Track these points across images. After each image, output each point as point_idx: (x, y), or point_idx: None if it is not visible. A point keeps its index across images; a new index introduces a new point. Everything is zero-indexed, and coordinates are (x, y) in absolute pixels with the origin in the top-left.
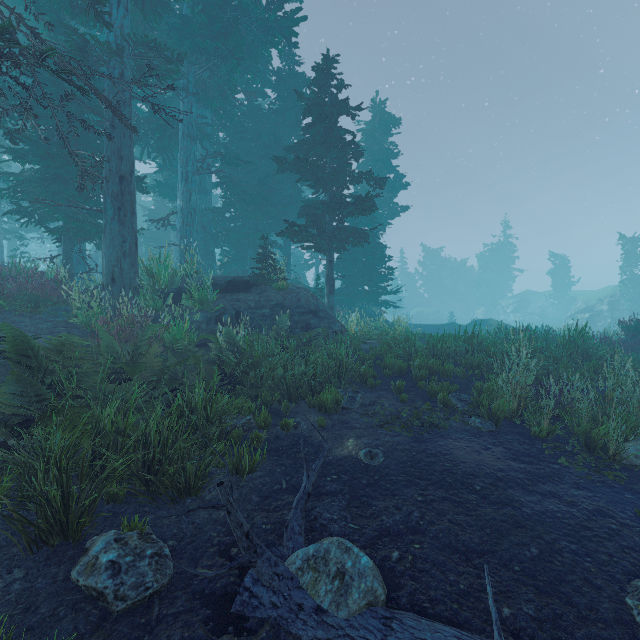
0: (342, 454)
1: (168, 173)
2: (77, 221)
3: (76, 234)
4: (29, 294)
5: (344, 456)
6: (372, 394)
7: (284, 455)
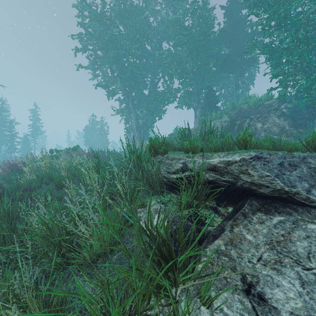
0: None
1: None
2: None
3: None
4: None
5: None
6: None
7: None
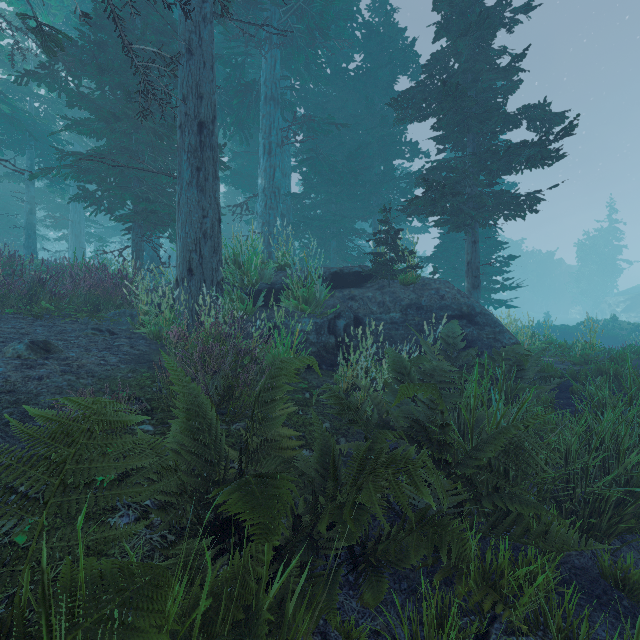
0: None
1: (241, 162)
2: (147, 201)
3: (146, 218)
4: (85, 294)
5: None
6: None
7: None
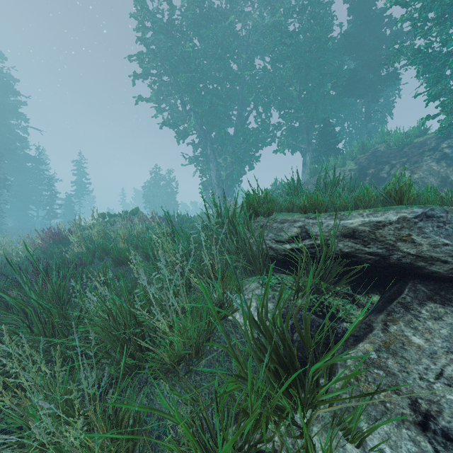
0: None
1: None
2: None
3: None
4: None
5: None
6: None
7: None
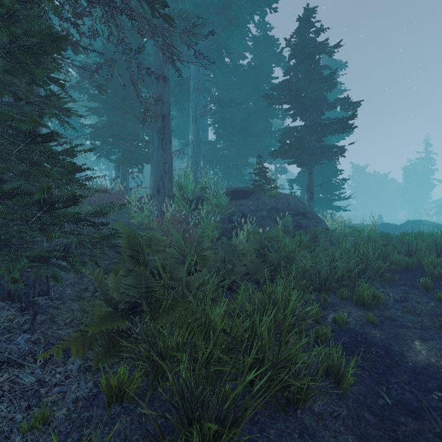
0: (420, 360)
1: (177, 121)
2: (131, 152)
3: (130, 161)
4: (105, 202)
5: (425, 364)
6: (395, 289)
7: (354, 355)
